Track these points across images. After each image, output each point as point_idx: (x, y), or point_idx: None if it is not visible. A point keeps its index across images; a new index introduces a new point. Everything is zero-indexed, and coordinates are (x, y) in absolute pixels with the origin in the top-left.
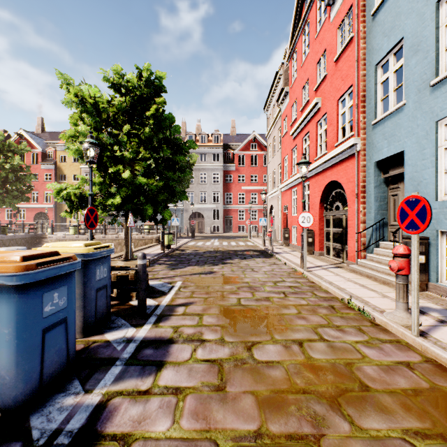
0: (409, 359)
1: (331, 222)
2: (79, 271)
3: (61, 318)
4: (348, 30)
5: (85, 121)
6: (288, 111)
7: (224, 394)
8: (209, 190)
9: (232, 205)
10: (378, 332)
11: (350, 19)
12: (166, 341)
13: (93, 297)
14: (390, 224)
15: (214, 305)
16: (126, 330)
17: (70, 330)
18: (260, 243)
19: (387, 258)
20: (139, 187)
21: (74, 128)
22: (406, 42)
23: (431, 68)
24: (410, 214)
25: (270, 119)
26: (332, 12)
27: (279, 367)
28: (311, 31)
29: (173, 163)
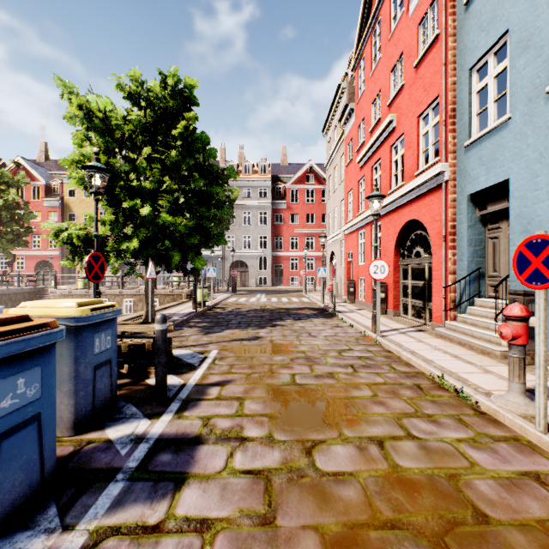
0: (537, 468)
1: (409, 273)
2: (69, 341)
3: (30, 416)
4: (432, 26)
5: (93, 142)
6: (353, 133)
7: (273, 531)
8: (254, 233)
9: (283, 252)
10: (485, 424)
11: (436, 11)
12: (191, 440)
13: (89, 378)
14: (488, 275)
15: (260, 384)
16: (137, 422)
17: (47, 431)
18: (318, 299)
19: (486, 319)
20: (163, 227)
21: (79, 151)
22: (512, 37)
23: (547, 69)
24: (533, 261)
25: (331, 144)
26: (411, 4)
27: (352, 483)
28: (383, 31)
29: (208, 196)
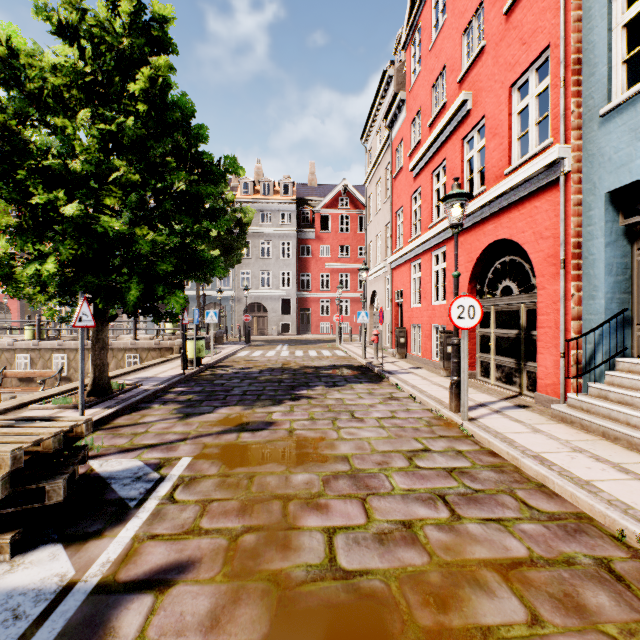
0: None
1: (492, 317)
2: None
3: None
4: None
5: None
6: (403, 133)
7: None
8: (275, 268)
9: (311, 292)
10: None
11: None
12: None
13: None
14: (639, 322)
15: (254, 580)
16: None
17: None
18: (356, 352)
19: None
20: (111, 242)
21: None
22: None
23: None
24: None
25: (371, 155)
26: None
27: None
28: None
29: (194, 200)
